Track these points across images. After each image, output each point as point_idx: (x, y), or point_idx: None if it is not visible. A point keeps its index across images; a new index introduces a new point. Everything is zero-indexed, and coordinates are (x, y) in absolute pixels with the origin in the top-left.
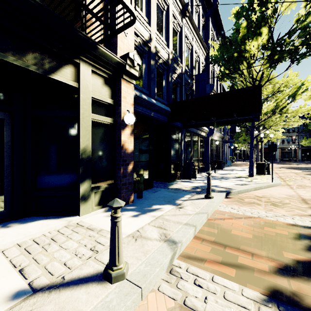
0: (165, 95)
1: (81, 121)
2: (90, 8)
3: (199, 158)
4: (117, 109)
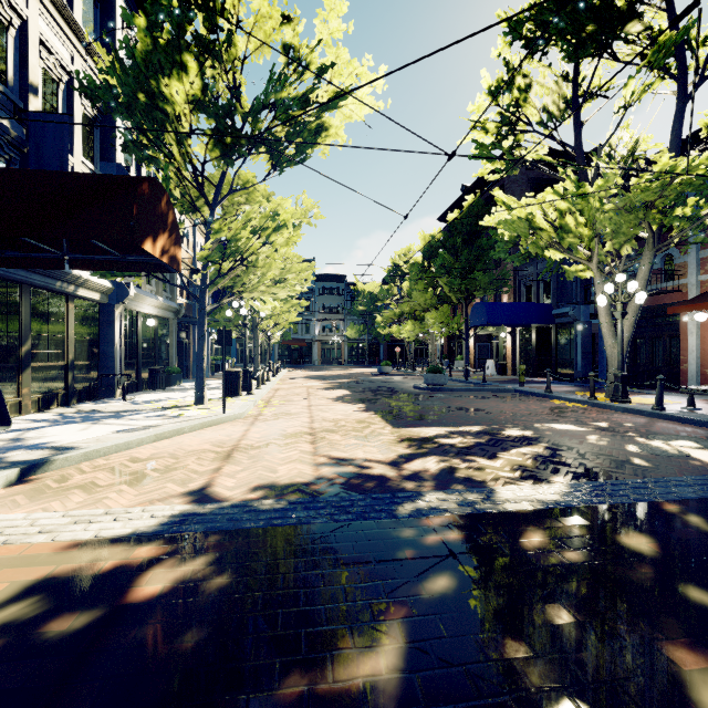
0: None
1: None
2: None
3: (76, 363)
4: None
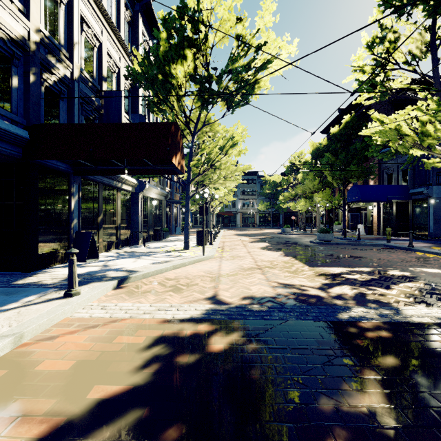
0: (21, 106)
1: None
2: None
3: (121, 225)
4: None
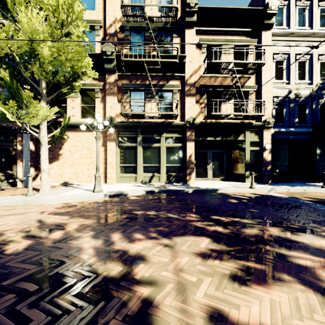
0: (309, 119)
1: (246, 151)
2: (249, 108)
3: None
4: (262, 143)
